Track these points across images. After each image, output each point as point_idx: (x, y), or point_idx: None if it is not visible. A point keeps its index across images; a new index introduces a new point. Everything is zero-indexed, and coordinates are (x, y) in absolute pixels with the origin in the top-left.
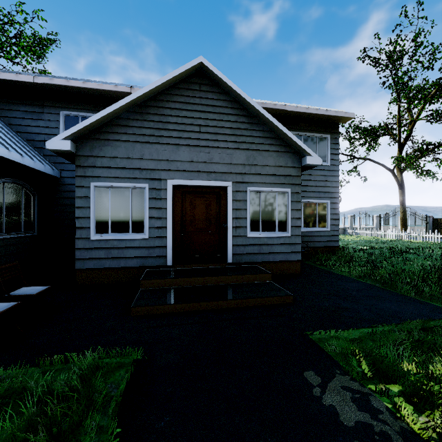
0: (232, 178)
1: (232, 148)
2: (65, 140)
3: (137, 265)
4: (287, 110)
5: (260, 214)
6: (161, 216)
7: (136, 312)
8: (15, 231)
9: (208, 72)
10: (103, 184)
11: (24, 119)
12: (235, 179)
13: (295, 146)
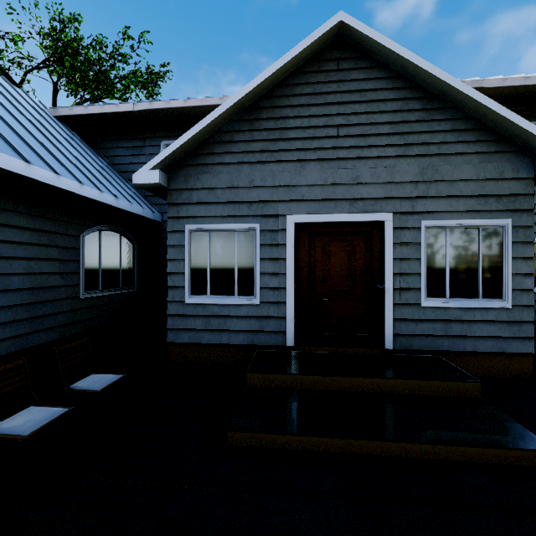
0: (393, 207)
1: (393, 156)
2: (154, 170)
3: (244, 342)
4: (485, 87)
5: (445, 267)
6: (279, 271)
7: (235, 440)
8: (113, 287)
9: (352, 36)
10: (201, 227)
11: (126, 156)
12: (398, 209)
13: (521, 138)
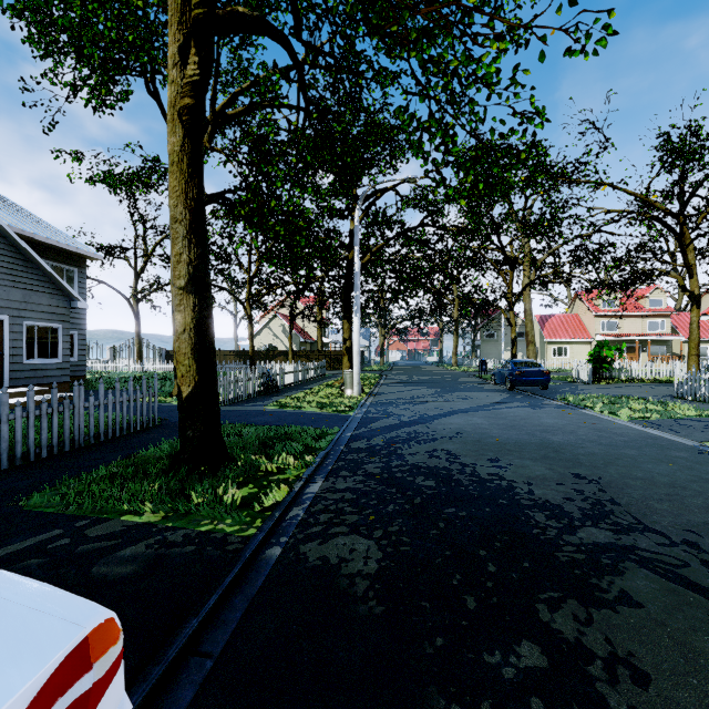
0: (10, 312)
1: (9, 285)
2: None
3: None
4: (38, 239)
5: (35, 344)
6: None
7: None
8: None
9: None
10: None
11: None
12: (12, 314)
13: (67, 291)
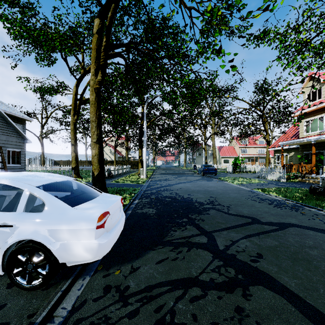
0: (1, 145)
1: (1, 134)
2: None
3: None
4: (6, 112)
5: (10, 158)
6: None
7: None
8: None
9: None
10: None
11: None
12: (2, 145)
13: (23, 136)
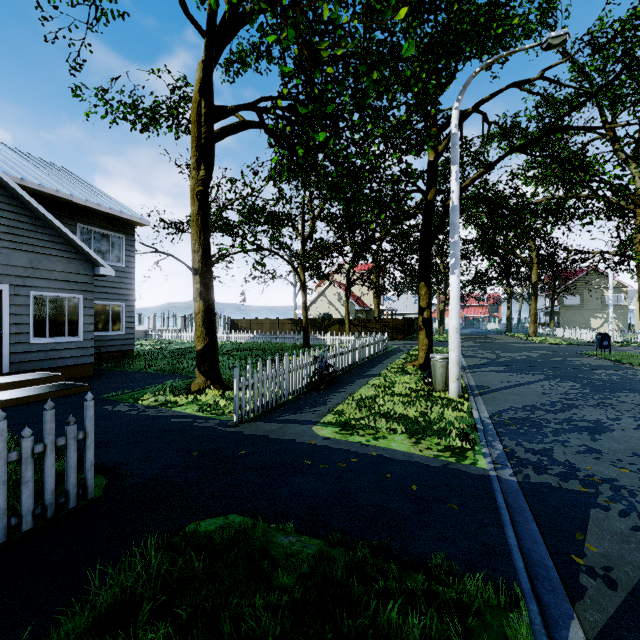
0: (10, 281)
1: (9, 247)
2: None
3: None
4: (74, 201)
5: (46, 319)
6: None
7: None
8: None
9: None
10: None
11: None
12: (14, 282)
13: (88, 255)
